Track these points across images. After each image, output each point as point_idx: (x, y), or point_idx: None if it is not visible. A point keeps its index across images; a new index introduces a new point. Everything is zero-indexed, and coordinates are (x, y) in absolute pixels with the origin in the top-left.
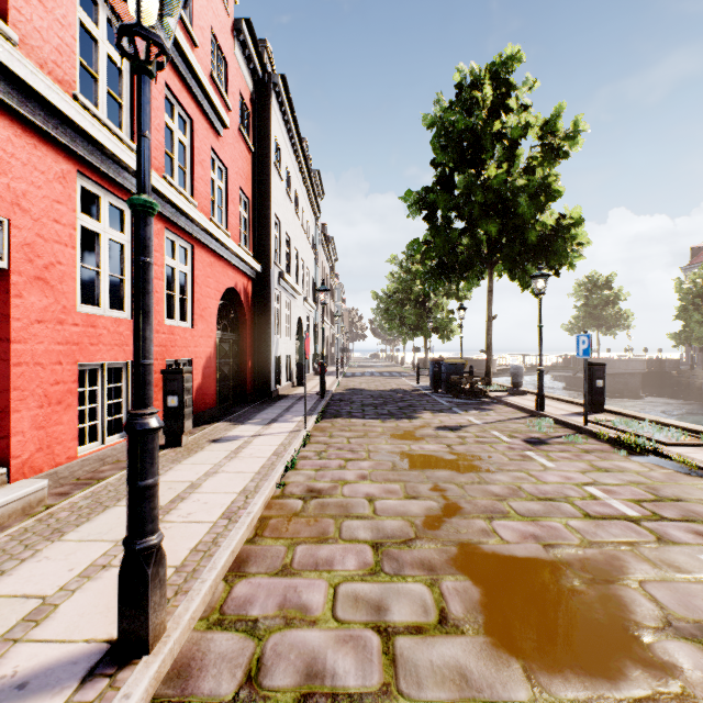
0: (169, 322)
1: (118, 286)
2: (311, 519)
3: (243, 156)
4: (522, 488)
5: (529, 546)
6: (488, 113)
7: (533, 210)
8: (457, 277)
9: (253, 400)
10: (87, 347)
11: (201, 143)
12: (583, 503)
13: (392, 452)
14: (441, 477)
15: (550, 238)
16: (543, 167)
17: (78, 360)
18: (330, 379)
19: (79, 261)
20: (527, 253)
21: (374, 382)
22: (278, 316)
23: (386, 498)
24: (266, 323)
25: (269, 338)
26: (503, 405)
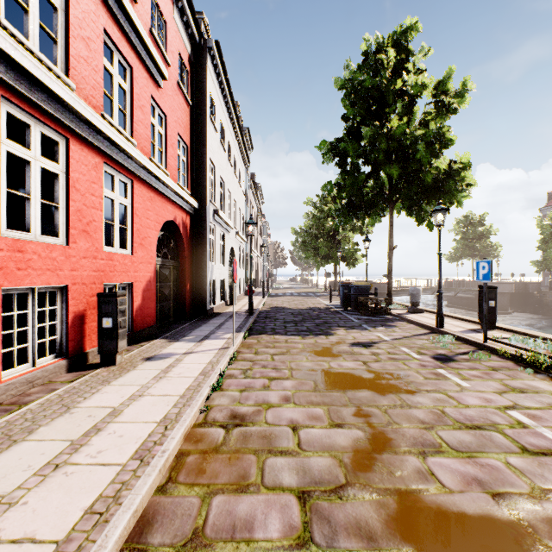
0: (108, 249)
1: (53, 214)
2: (232, 455)
3: (182, 108)
4: (445, 412)
5: (477, 497)
6: (390, 75)
7: (429, 156)
8: (363, 214)
9: (190, 317)
10: (13, 272)
11: (141, 90)
12: (514, 433)
13: (313, 369)
14: (362, 399)
15: (443, 180)
16: (436, 121)
17: (2, 285)
18: (257, 299)
19: (5, 187)
20: (423, 193)
21: (293, 301)
22: (213, 246)
23: (310, 425)
24: (202, 252)
25: (205, 265)
26: (405, 322)
